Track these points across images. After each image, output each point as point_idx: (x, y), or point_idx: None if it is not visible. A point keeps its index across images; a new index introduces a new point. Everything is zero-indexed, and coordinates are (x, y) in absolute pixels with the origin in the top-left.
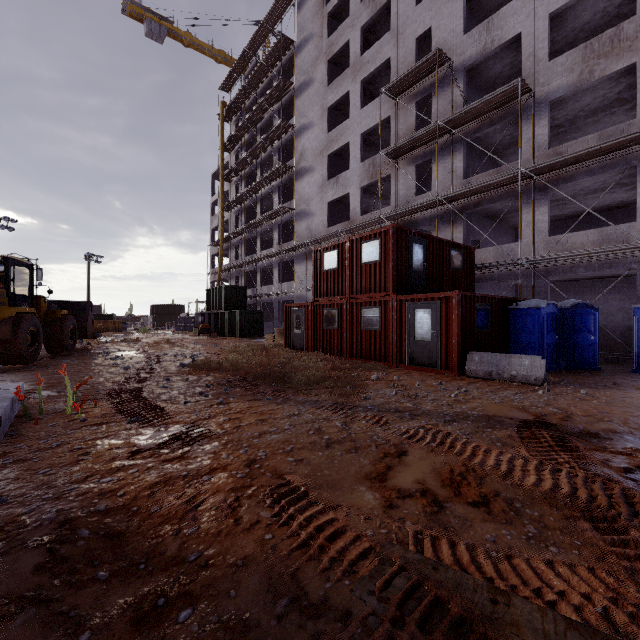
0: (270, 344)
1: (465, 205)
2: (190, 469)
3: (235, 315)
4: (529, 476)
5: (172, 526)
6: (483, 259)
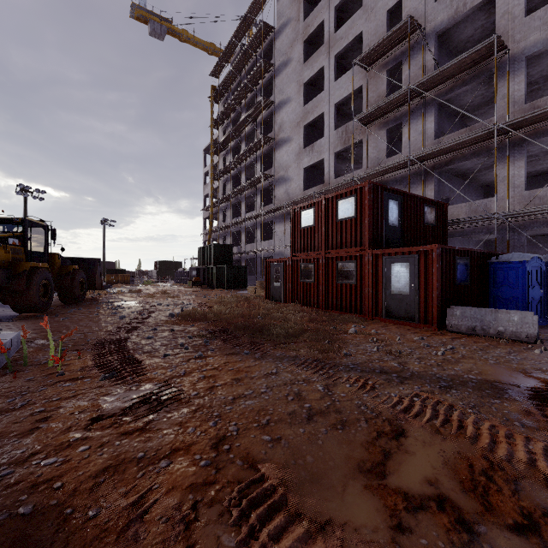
0: (252, 295)
1: (436, 164)
2: (148, 448)
3: (222, 269)
4: None
5: (106, 547)
6: (455, 215)
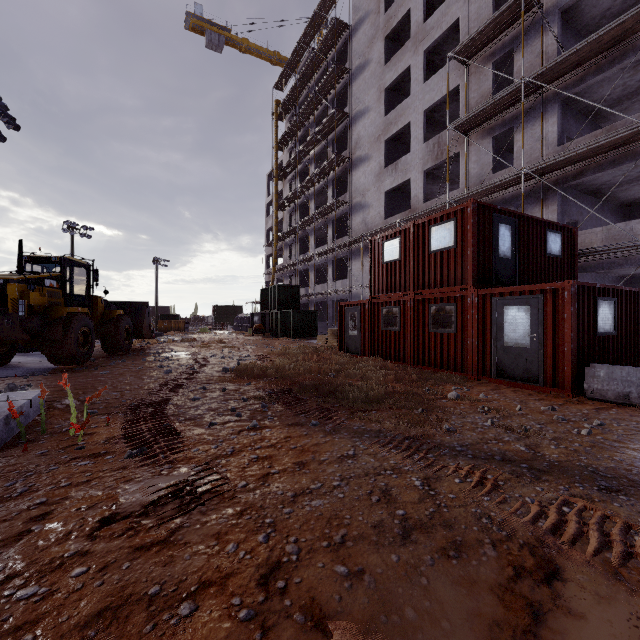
0: (322, 346)
1: (560, 178)
2: (167, 577)
3: (288, 315)
4: None
5: None
6: (586, 243)
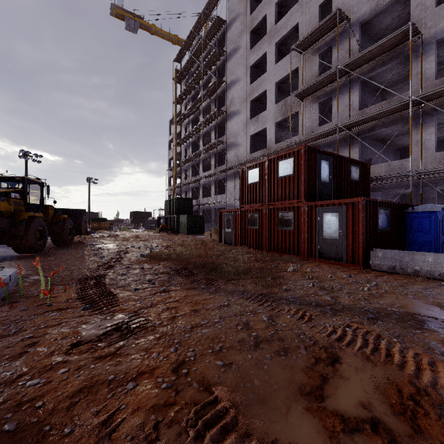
0: (208, 239)
1: (360, 131)
2: (118, 371)
3: (184, 218)
4: None
5: None
6: (376, 173)
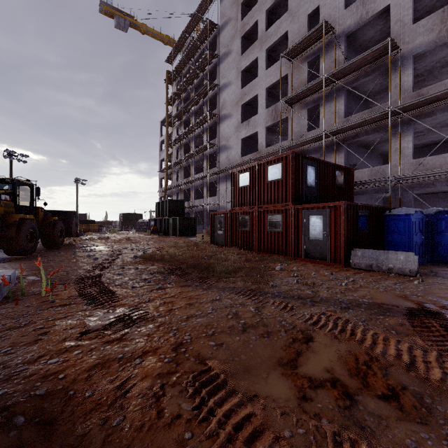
0: (200, 241)
1: (345, 137)
2: (126, 351)
3: (176, 220)
4: (433, 369)
5: (101, 414)
6: (359, 178)
